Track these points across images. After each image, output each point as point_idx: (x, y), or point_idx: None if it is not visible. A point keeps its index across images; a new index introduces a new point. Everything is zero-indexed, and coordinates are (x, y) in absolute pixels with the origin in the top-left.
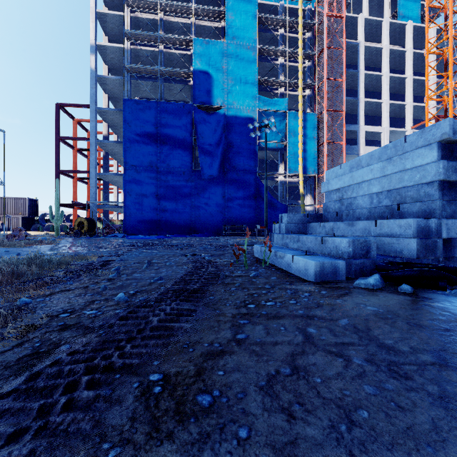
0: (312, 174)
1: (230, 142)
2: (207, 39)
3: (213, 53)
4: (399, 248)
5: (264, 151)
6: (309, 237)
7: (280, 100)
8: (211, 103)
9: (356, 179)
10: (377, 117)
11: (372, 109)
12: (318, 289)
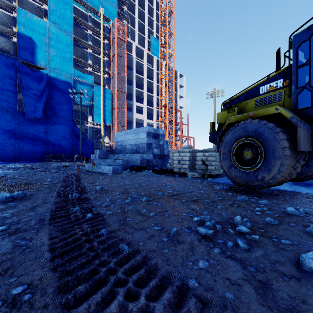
0: (109, 125)
1: (52, 95)
2: (31, 13)
3: (36, 26)
4: (137, 162)
5: (78, 105)
6: (110, 160)
7: (89, 76)
8: (35, 63)
9: (126, 138)
10: (142, 98)
11: (139, 94)
12: (113, 174)
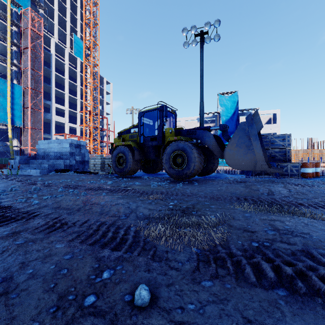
0: (19, 126)
1: None
2: None
3: None
4: (61, 167)
5: None
6: (35, 165)
7: None
8: None
9: (50, 146)
10: (63, 99)
11: (60, 94)
12: (42, 175)
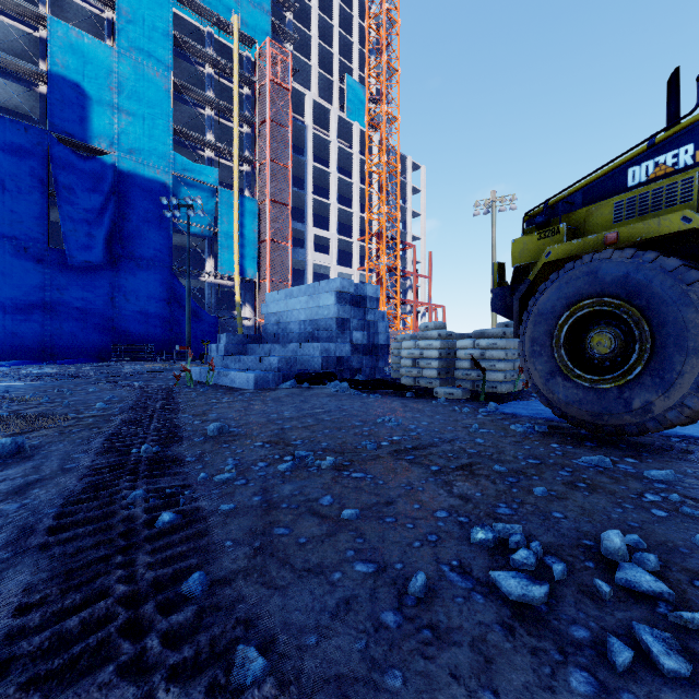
0: (252, 278)
1: (124, 212)
2: (79, 30)
3: (91, 57)
4: (313, 364)
5: (183, 235)
6: (250, 357)
7: (208, 168)
8: (88, 141)
9: (290, 307)
10: (326, 219)
11: (321, 209)
12: (257, 391)
